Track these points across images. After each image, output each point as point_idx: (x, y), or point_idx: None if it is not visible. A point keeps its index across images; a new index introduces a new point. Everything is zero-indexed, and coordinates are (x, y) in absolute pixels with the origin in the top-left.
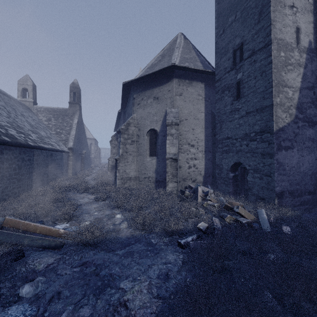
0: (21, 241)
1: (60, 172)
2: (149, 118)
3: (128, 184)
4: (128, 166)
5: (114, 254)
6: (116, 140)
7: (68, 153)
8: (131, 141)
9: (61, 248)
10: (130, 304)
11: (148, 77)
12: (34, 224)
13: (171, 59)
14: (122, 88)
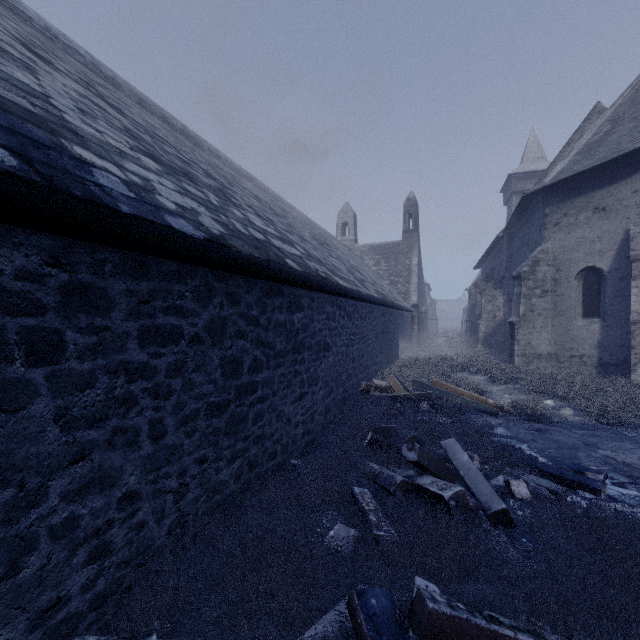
0: (458, 401)
1: (406, 340)
2: (582, 247)
3: (534, 365)
4: (535, 334)
5: (570, 432)
6: (493, 289)
7: (411, 312)
8: (540, 291)
9: (497, 416)
10: (620, 459)
11: (581, 174)
12: (460, 389)
13: (638, 127)
14: (520, 201)
